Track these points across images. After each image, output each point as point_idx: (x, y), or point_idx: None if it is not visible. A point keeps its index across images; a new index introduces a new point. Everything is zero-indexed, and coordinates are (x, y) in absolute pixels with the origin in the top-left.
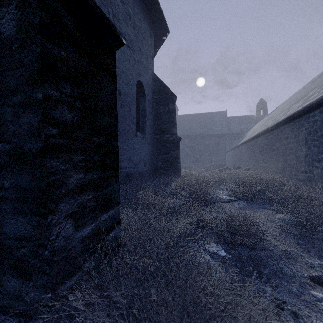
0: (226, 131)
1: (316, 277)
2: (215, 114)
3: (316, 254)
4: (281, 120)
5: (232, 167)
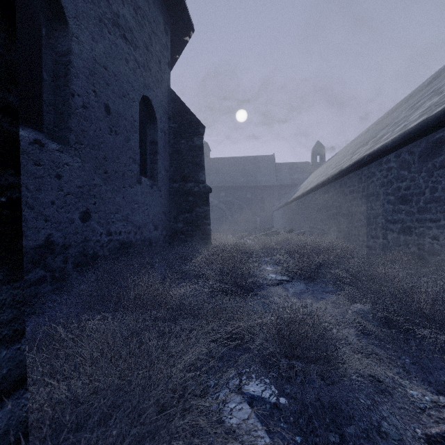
0: (275, 183)
1: (438, 437)
2: (260, 159)
3: (420, 377)
4: (345, 167)
5: (282, 230)
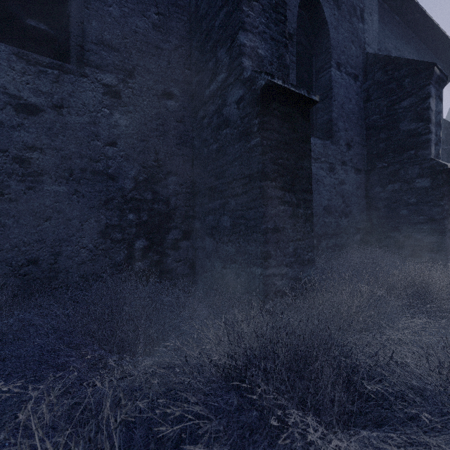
0: None
1: None
2: None
3: None
4: None
5: None
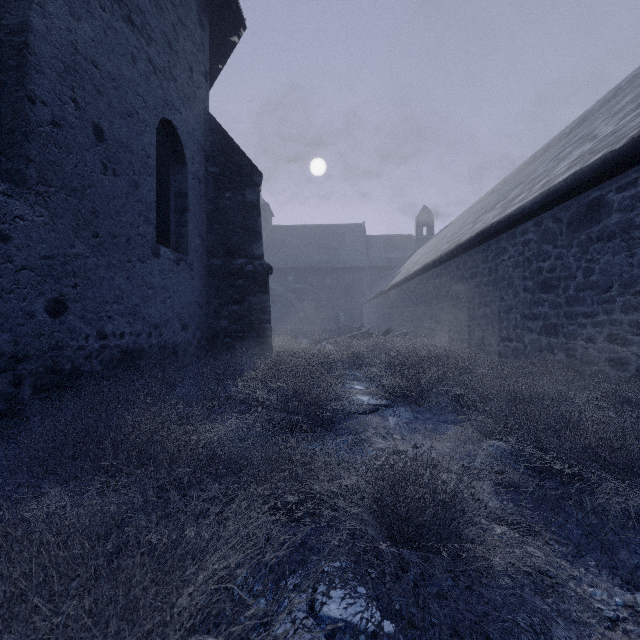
0: (365, 263)
1: None
2: (345, 230)
3: (599, 560)
4: (465, 240)
5: (376, 331)
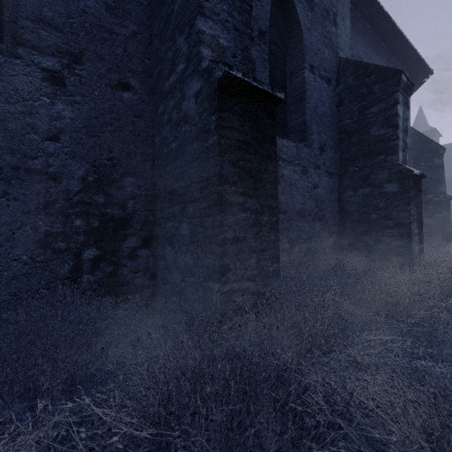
0: None
1: None
2: None
3: None
4: None
5: None
